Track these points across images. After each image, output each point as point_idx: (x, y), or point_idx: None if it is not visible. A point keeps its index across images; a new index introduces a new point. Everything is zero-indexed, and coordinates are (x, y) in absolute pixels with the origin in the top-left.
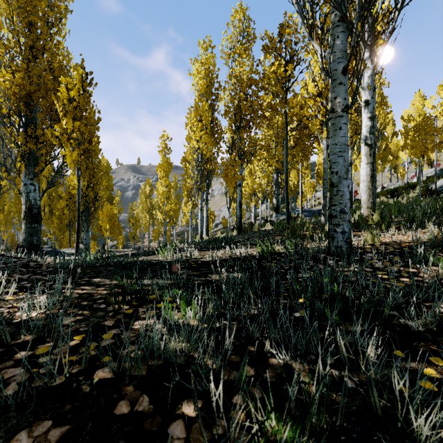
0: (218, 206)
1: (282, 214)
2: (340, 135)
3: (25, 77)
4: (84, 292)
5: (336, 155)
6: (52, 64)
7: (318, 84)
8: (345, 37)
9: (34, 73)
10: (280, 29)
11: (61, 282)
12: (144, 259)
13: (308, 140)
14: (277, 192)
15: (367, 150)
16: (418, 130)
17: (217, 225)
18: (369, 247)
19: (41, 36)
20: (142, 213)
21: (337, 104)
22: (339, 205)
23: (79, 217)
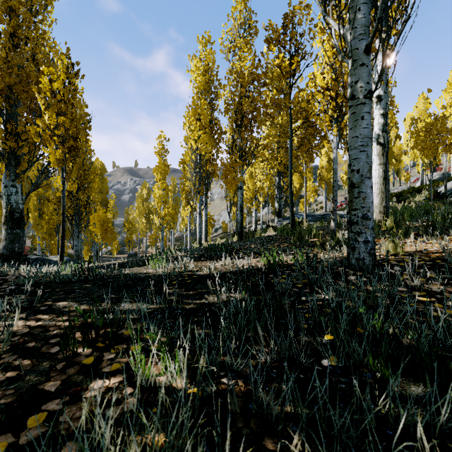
0: (218, 210)
1: (285, 218)
2: (362, 126)
3: (3, 67)
4: (37, 324)
5: (357, 150)
6: (37, 55)
7: (328, 76)
8: (368, 9)
9: (15, 62)
10: (284, 20)
11: (4, 313)
12: (131, 271)
13: (314, 139)
14: (279, 195)
15: (379, 150)
16: (430, 130)
17: (216, 230)
18: (392, 258)
19: (22, 23)
20: (138, 217)
21: (358, 89)
22: (361, 209)
23: (64, 222)
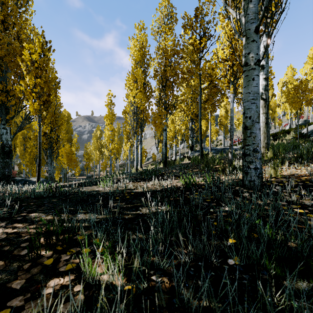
0: (149, 145)
1: (196, 151)
2: (253, 85)
3: None
4: (13, 231)
5: (250, 102)
6: (21, 36)
7: (227, 51)
8: (257, 1)
9: (5, 40)
10: (196, 12)
11: None
12: (87, 189)
13: (217, 96)
14: (192, 135)
15: (262, 103)
16: (297, 90)
17: (148, 159)
18: (274, 180)
19: (11, 13)
20: (94, 150)
21: (250, 58)
22: (252, 145)
23: (40, 153)
